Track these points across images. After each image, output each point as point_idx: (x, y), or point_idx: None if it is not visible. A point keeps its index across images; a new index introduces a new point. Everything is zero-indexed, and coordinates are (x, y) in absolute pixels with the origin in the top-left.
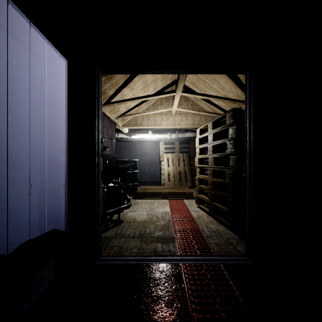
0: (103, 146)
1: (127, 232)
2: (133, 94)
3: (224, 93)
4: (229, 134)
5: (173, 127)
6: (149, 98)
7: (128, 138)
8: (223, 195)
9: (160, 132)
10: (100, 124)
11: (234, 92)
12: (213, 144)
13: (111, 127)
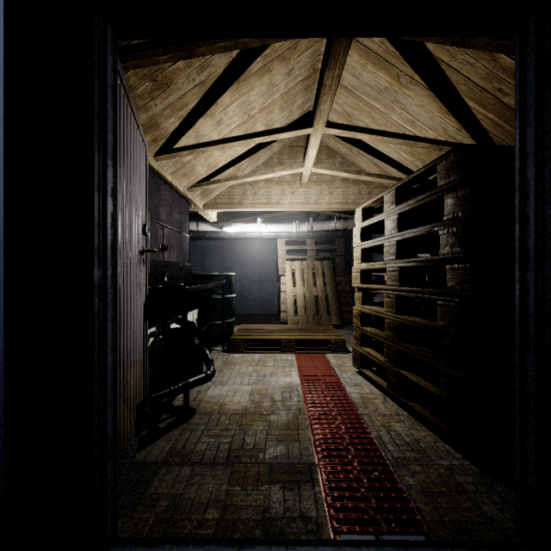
0: (158, 244)
1: (200, 447)
2: (221, 135)
3: (415, 131)
4: (446, 210)
5: (304, 208)
6: (255, 141)
7: (217, 232)
8: (427, 357)
9: (279, 220)
10: (111, 172)
11: (438, 127)
12: (399, 237)
13: (178, 206)
